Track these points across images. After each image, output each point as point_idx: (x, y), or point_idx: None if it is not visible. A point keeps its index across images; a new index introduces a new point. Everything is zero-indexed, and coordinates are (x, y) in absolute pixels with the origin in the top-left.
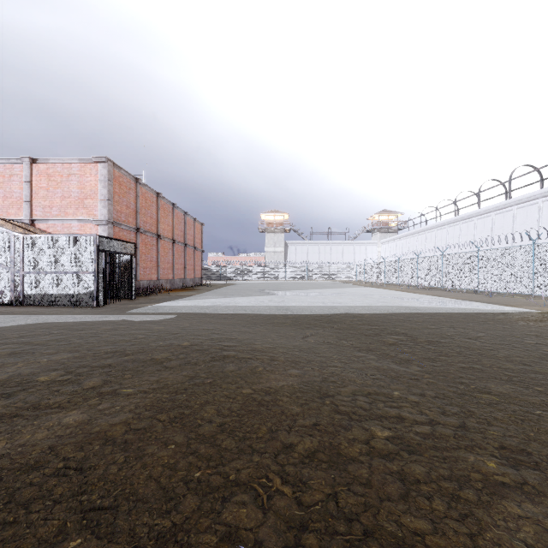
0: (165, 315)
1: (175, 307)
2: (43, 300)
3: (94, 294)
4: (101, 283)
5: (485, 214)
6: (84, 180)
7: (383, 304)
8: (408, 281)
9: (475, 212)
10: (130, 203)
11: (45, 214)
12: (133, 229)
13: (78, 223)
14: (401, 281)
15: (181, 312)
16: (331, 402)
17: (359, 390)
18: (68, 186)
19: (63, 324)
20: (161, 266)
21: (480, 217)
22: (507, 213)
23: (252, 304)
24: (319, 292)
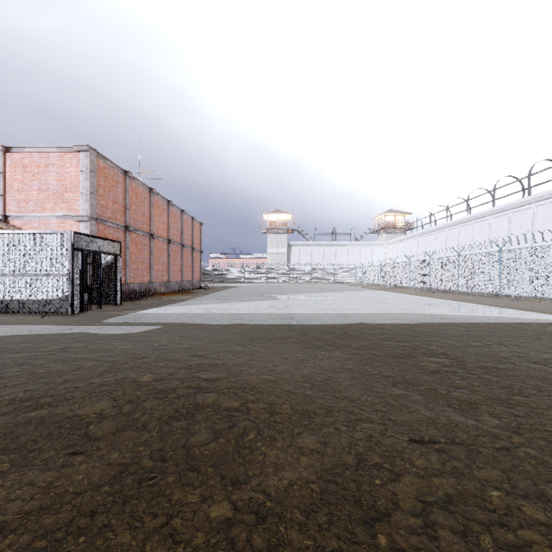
0: (144, 326)
1: (161, 316)
2: (9, 307)
3: (68, 300)
4: (77, 287)
5: (501, 212)
6: (63, 171)
7: (402, 311)
8: (420, 283)
9: (490, 211)
10: (118, 198)
11: (20, 209)
12: (121, 226)
13: (57, 220)
14: (411, 283)
15: (165, 322)
16: (389, 538)
17: (426, 486)
18: (46, 177)
19: (7, 340)
20: (154, 268)
21: (496, 216)
22: (526, 211)
23: (251, 311)
24: (326, 296)
